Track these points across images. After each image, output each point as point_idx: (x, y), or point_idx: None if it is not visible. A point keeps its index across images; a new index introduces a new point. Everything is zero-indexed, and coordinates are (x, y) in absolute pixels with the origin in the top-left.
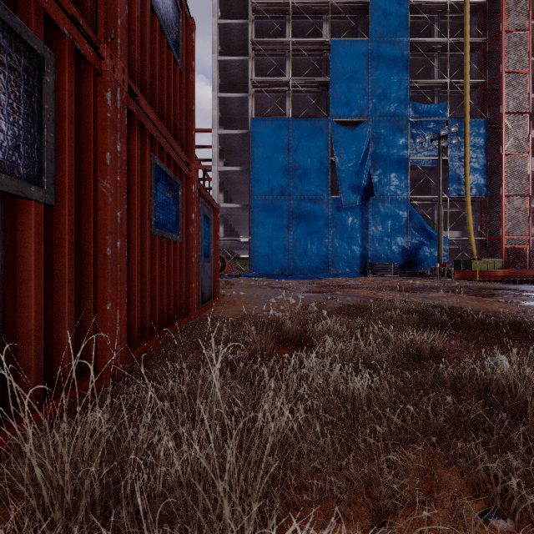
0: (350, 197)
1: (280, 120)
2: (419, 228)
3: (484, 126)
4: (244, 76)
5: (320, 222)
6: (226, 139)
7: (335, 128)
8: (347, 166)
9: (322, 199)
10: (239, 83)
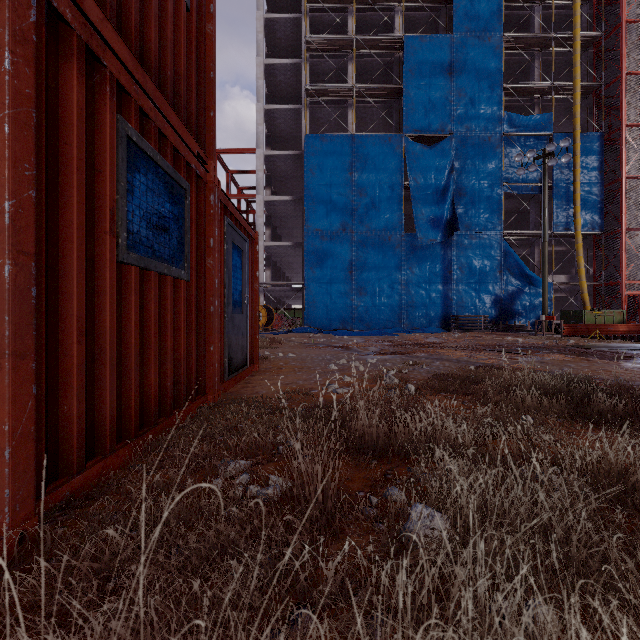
0: (429, 232)
1: (341, 137)
2: (516, 271)
3: (598, 142)
4: (297, 84)
5: (391, 264)
6: (274, 162)
7: (409, 147)
8: (425, 194)
9: (394, 236)
10: (290, 93)
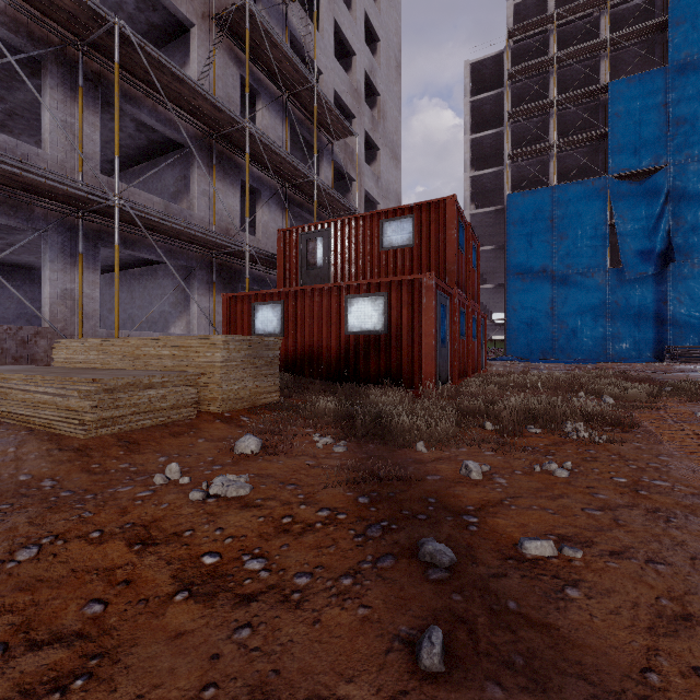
0: (638, 266)
1: (542, 190)
2: None
3: None
4: (499, 144)
5: (594, 298)
6: (478, 217)
7: (615, 187)
8: (633, 229)
9: (597, 272)
10: (492, 152)
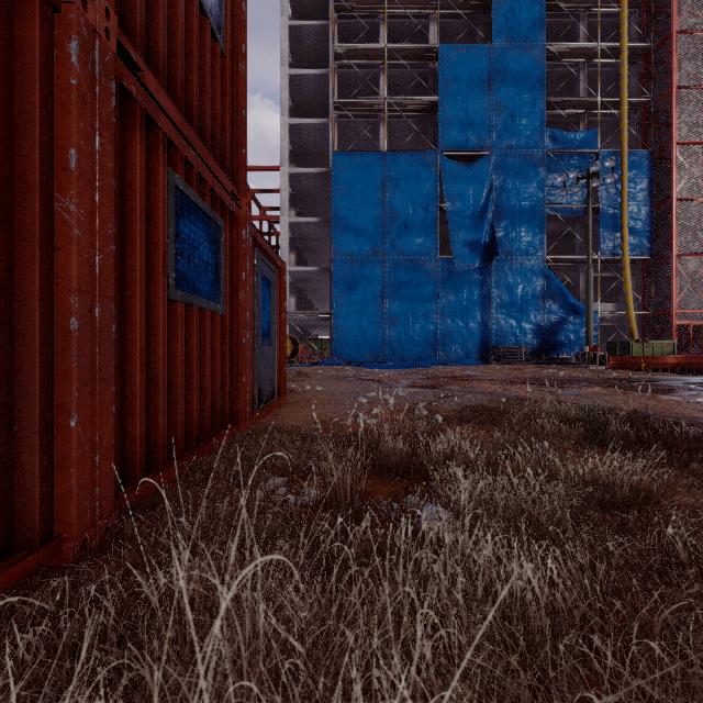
0: (467, 257)
1: (372, 154)
2: (559, 299)
3: (647, 161)
4: (324, 96)
5: (426, 291)
6: (299, 181)
7: (445, 165)
8: (462, 216)
9: (428, 261)
10: (316, 106)
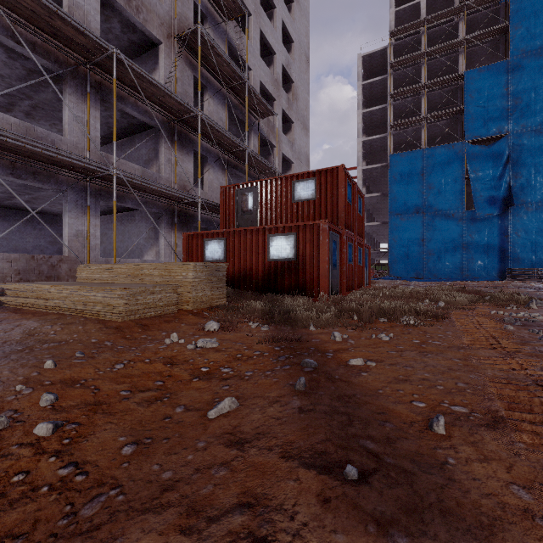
0: (486, 209)
1: (415, 152)
2: None
3: None
4: (384, 116)
5: (454, 233)
6: (368, 171)
7: (469, 150)
8: (483, 181)
9: (456, 213)
10: (379, 122)
